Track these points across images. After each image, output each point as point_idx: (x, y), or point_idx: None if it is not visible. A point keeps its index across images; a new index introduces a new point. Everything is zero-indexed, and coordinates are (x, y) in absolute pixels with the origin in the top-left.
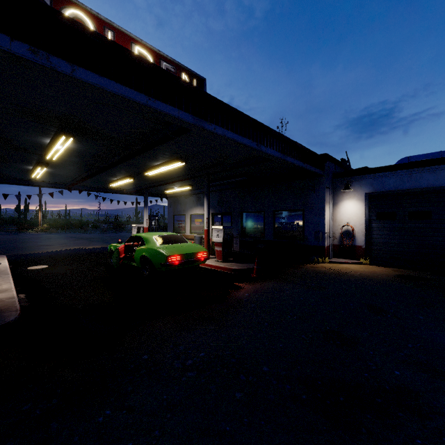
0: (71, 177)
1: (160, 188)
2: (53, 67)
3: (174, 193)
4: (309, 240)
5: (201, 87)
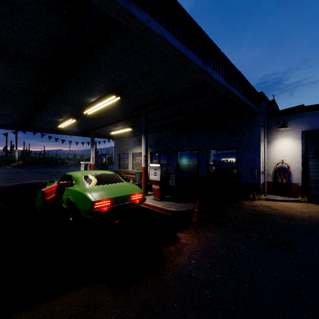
0: (19, 118)
1: (106, 130)
2: None
3: (119, 135)
4: (243, 177)
5: None
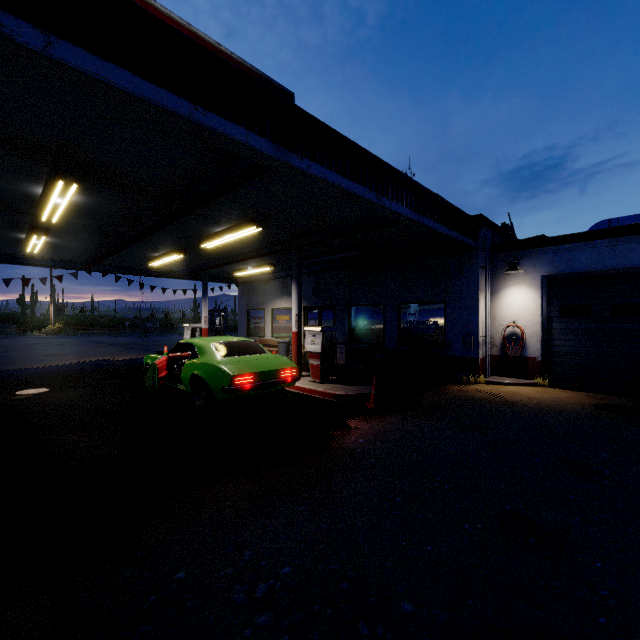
0: (88, 252)
1: (227, 269)
2: (6, 33)
3: (247, 277)
4: (453, 349)
5: None
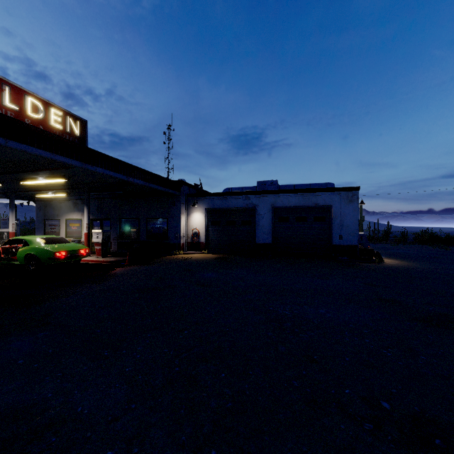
0: None
1: (30, 192)
2: None
3: (45, 197)
4: (171, 240)
5: (83, 127)
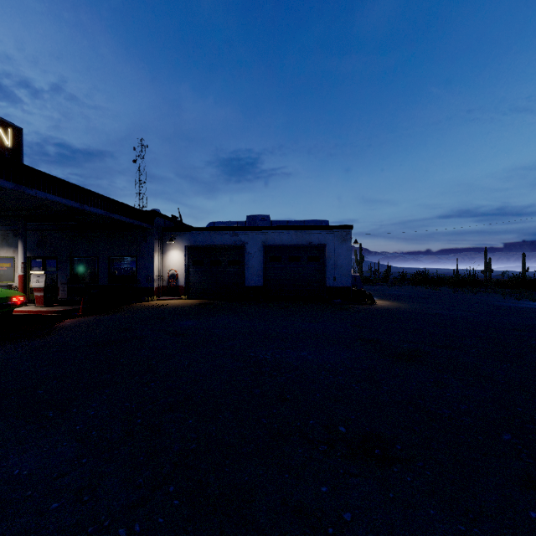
0: None
1: None
2: None
3: None
4: (141, 283)
5: (17, 136)
